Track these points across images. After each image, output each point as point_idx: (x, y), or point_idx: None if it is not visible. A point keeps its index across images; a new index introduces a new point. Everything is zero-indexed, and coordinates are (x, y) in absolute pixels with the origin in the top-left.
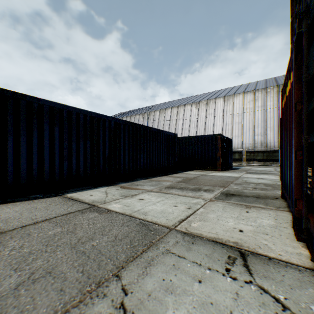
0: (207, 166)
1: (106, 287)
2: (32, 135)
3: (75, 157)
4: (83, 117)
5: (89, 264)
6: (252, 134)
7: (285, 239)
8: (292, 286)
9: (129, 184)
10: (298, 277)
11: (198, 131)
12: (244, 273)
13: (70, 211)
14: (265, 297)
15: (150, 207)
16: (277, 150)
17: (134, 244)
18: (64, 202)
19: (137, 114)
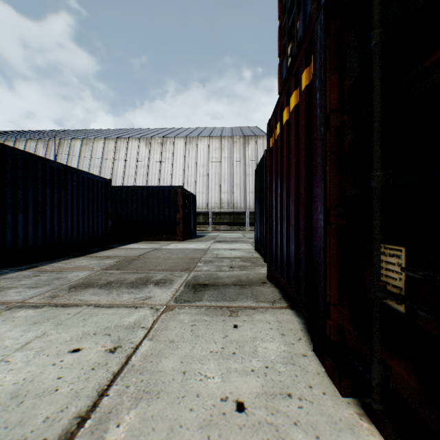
0: (163, 233)
1: None
2: None
3: None
4: None
5: None
6: (219, 191)
7: (324, 397)
8: None
9: None
10: None
11: (149, 181)
12: None
13: None
14: None
15: None
16: (244, 212)
17: None
18: None
19: (32, 139)
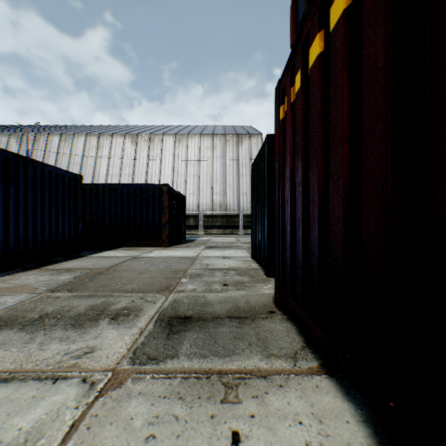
0: (146, 238)
1: None
2: None
3: None
4: None
5: None
6: (210, 192)
7: None
8: None
9: None
10: None
11: (135, 181)
12: None
13: None
14: None
15: None
16: (238, 215)
17: None
18: None
19: (3, 133)
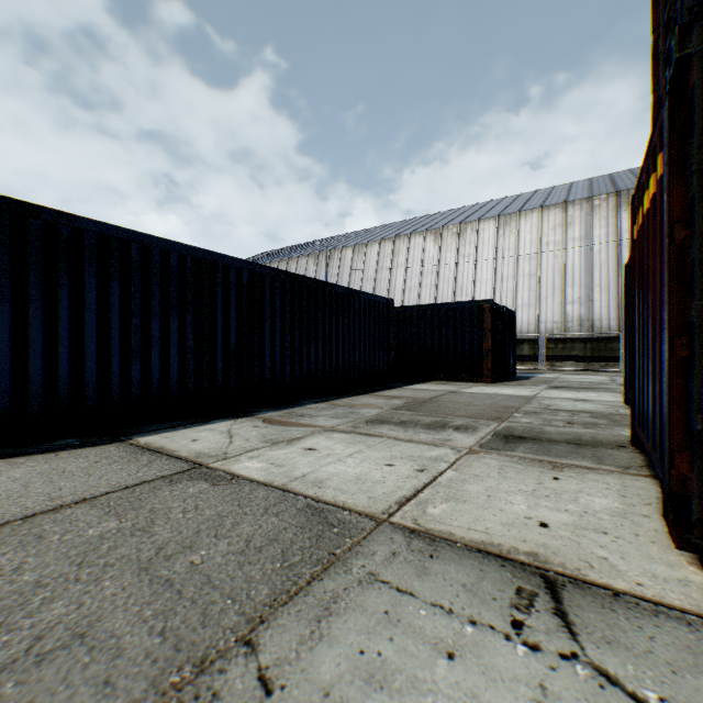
0: (461, 371)
1: (219, 674)
2: (56, 301)
3: (159, 352)
4: (178, 260)
5: (179, 613)
6: (560, 301)
7: (649, 544)
8: (676, 667)
9: (283, 414)
10: (688, 642)
11: (440, 293)
12: (556, 631)
13: (143, 478)
14: (611, 697)
15: (332, 467)
16: (617, 337)
17: (292, 559)
18: (129, 456)
19: (302, 255)
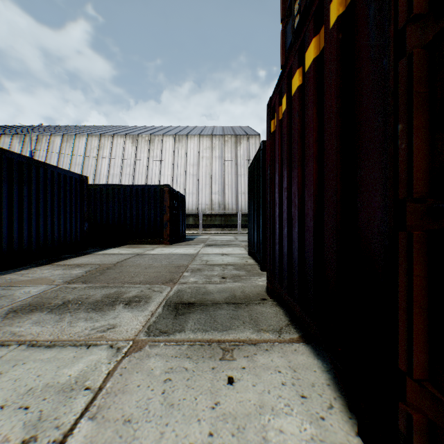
0: (148, 237)
1: None
2: None
3: None
4: None
5: None
6: (209, 192)
7: None
8: None
9: None
10: None
11: (136, 181)
12: None
13: None
14: None
15: None
16: (236, 214)
17: None
18: None
19: (6, 134)
